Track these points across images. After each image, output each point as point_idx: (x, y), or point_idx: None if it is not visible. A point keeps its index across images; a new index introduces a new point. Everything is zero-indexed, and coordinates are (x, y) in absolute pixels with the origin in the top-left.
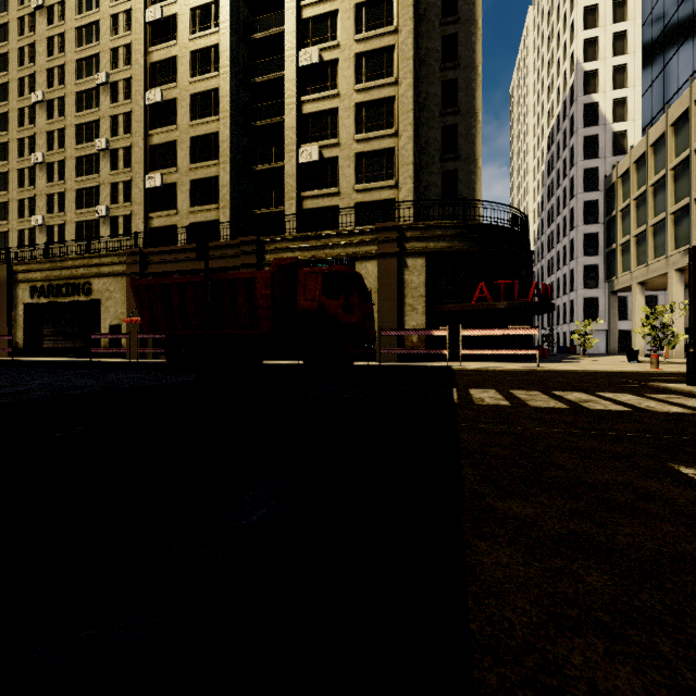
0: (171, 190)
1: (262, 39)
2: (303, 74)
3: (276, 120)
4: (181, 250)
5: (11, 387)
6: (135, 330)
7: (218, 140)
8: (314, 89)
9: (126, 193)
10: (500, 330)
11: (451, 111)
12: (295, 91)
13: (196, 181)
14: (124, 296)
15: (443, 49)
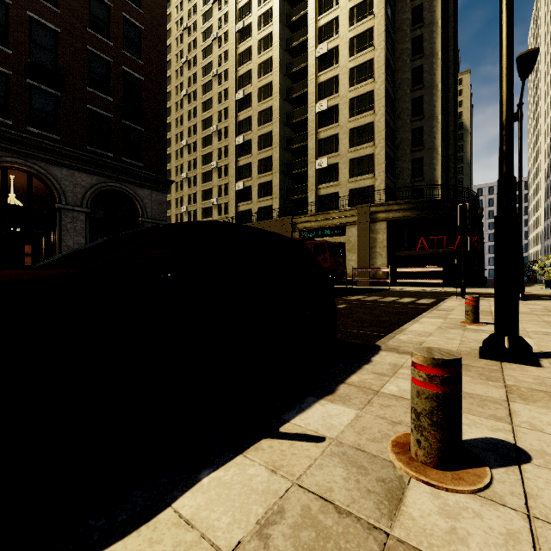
0: (248, 190)
1: (296, 97)
2: (319, 115)
3: (304, 143)
4: (253, 225)
5: None
6: None
7: (272, 160)
8: (325, 124)
9: (225, 190)
10: (420, 268)
11: (418, 118)
12: (314, 127)
13: (261, 184)
14: None
15: (412, 77)
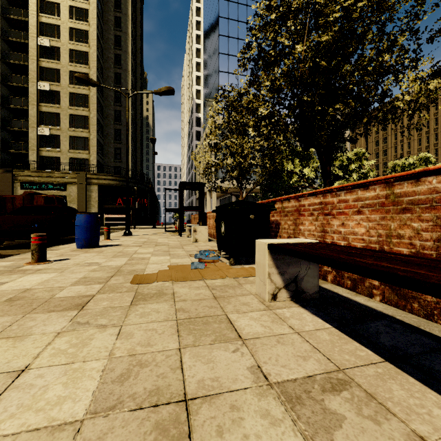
0: None
1: (15, 63)
2: (41, 92)
3: (24, 107)
4: None
5: None
6: None
7: None
8: (47, 101)
9: None
10: (118, 215)
11: (118, 123)
12: (36, 100)
13: None
14: None
15: (115, 96)
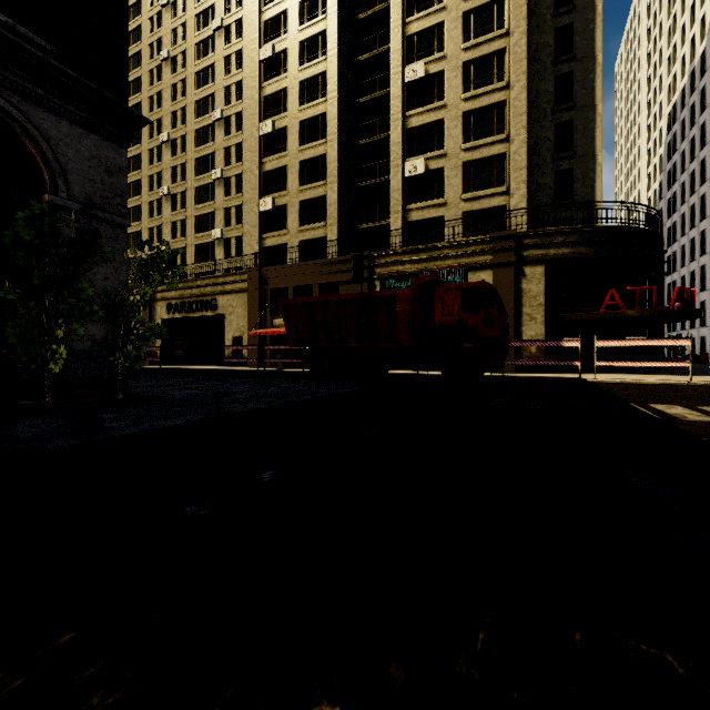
0: (281, 212)
1: (366, 60)
2: (408, 89)
3: (380, 136)
4: (295, 267)
5: (235, 394)
6: (255, 341)
7: (324, 162)
8: (420, 103)
9: (237, 216)
10: (643, 340)
11: (566, 107)
12: (400, 108)
13: (304, 201)
14: (245, 311)
15: (555, 42)
